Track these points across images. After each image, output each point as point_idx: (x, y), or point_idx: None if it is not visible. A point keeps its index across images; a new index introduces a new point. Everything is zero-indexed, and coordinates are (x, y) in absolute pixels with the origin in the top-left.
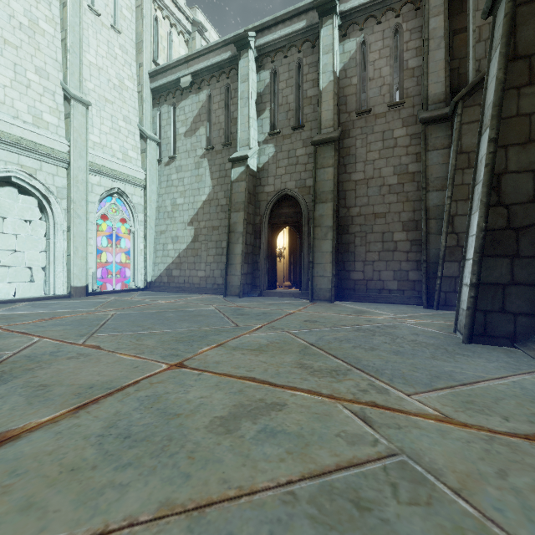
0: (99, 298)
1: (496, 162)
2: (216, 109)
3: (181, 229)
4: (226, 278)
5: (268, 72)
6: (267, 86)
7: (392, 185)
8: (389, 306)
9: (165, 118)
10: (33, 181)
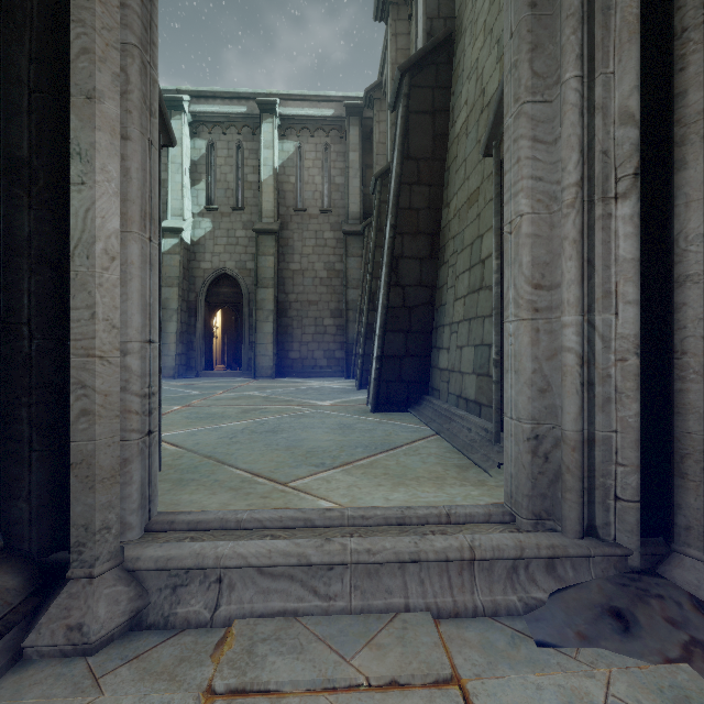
0: None
1: (373, 286)
2: None
3: None
4: None
5: (205, 142)
6: (203, 156)
7: (323, 279)
8: (320, 379)
9: None
10: None
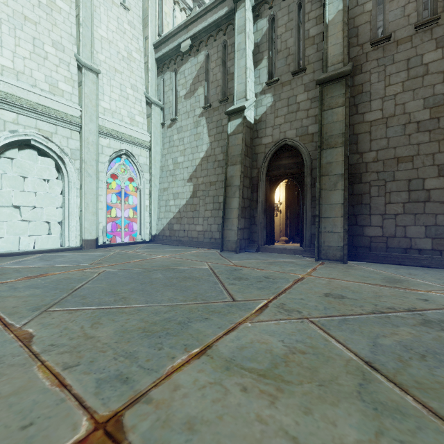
0: (104, 251)
1: None
2: (214, 67)
3: (181, 186)
4: (222, 233)
5: (266, 19)
6: (264, 34)
7: (422, 122)
8: (425, 271)
9: (168, 84)
10: (49, 144)
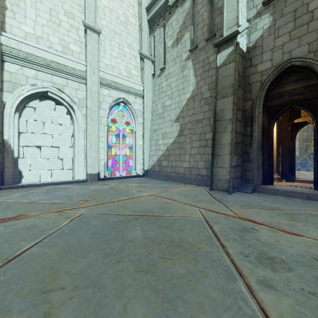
0: (102, 184)
1: None
2: (200, 9)
3: (169, 126)
4: (211, 171)
5: None
6: None
7: None
8: None
9: (158, 39)
10: (62, 94)
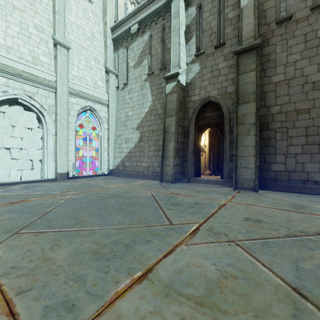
0: (73, 182)
1: None
2: (155, 44)
3: (131, 133)
4: (161, 168)
5: (194, 7)
6: (193, 18)
7: (316, 82)
8: None
9: (121, 57)
10: (32, 101)
